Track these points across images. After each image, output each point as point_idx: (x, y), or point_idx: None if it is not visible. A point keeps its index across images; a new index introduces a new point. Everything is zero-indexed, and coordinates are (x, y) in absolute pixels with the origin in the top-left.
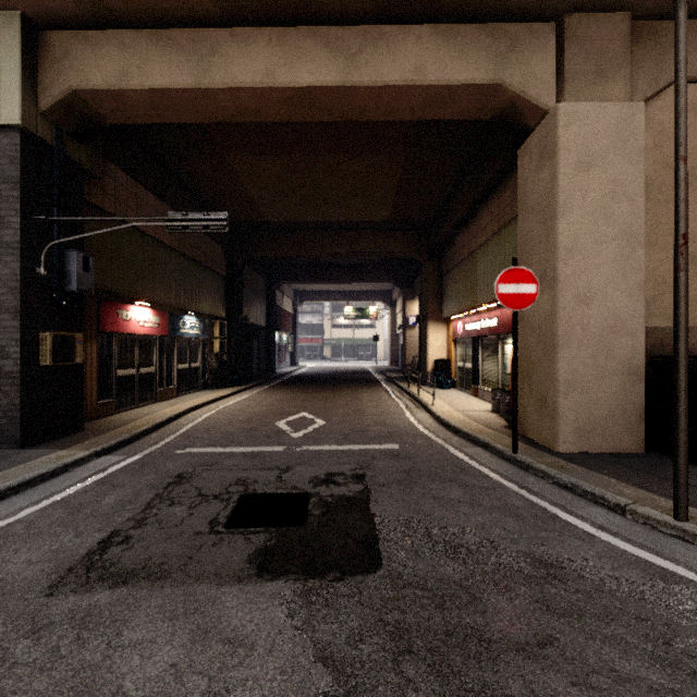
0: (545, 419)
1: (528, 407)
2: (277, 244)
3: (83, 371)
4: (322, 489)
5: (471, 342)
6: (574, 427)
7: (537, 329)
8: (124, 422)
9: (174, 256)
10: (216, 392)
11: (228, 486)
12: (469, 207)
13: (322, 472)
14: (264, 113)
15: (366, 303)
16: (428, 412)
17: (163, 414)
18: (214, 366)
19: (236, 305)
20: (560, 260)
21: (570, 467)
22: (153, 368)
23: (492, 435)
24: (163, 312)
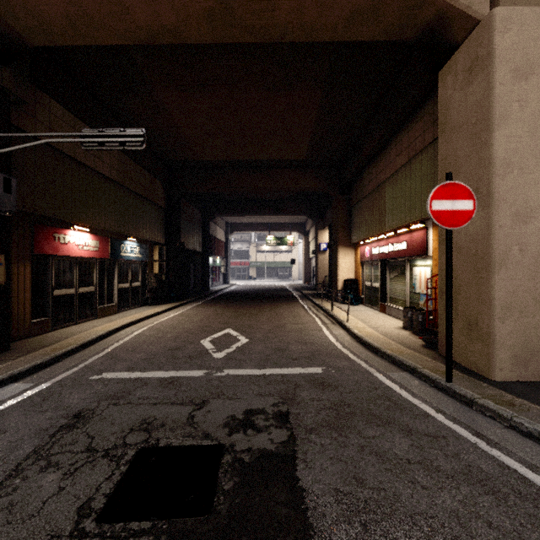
0: (475, 344)
1: (453, 329)
2: (209, 180)
3: (8, 292)
4: (239, 438)
5: (378, 264)
6: (511, 354)
7: (465, 249)
8: (55, 340)
9: (114, 187)
10: (154, 308)
11: (128, 432)
12: (379, 142)
13: (241, 408)
14: (185, 32)
15: (284, 233)
16: (344, 328)
17: (97, 331)
18: (153, 285)
19: (174, 233)
20: (496, 175)
21: (520, 404)
22: (93, 288)
23: (414, 356)
24: (104, 237)
